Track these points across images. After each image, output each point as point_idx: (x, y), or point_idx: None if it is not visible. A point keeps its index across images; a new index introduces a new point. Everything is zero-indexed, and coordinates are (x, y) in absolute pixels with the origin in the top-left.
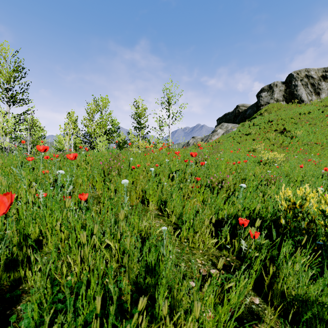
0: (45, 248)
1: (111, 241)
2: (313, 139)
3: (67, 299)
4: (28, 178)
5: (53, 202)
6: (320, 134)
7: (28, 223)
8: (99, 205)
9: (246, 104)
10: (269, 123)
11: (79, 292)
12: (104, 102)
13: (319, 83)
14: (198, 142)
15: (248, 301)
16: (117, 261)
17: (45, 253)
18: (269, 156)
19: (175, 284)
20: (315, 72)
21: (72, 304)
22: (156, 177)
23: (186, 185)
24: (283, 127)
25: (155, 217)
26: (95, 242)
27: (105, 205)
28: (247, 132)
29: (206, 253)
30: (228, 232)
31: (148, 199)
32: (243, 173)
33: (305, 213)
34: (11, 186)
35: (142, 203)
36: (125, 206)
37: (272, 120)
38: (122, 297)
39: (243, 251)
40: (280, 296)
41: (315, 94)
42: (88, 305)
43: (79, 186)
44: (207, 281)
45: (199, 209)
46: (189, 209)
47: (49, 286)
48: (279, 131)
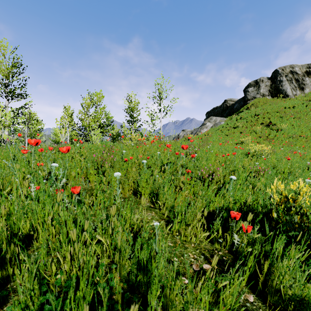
0: (36, 243)
1: (103, 237)
2: (298, 132)
3: (53, 306)
4: (23, 170)
5: (45, 196)
6: (304, 127)
7: (19, 217)
8: (91, 198)
9: (234, 99)
10: (256, 116)
11: (69, 291)
12: (99, 97)
13: (303, 78)
14: (187, 134)
15: (242, 298)
16: (108, 256)
17: (36, 248)
18: (257, 148)
19: (168, 283)
20: (300, 68)
21: (58, 310)
22: (148, 168)
23: (178, 177)
24: (269, 121)
25: (147, 209)
26: (86, 238)
27: (97, 198)
28: (235, 126)
29: (198, 247)
30: (220, 226)
31: (140, 191)
32: (232, 165)
33: (299, 207)
34: (5, 178)
35: (134, 195)
36: (118, 199)
37: (259, 114)
38: (113, 296)
39: (235, 245)
40: (275, 294)
41: (300, 89)
42: (78, 305)
43: (72, 179)
44: (201, 280)
45: (190, 201)
46: (181, 201)
47: (36, 287)
48: (265, 125)
